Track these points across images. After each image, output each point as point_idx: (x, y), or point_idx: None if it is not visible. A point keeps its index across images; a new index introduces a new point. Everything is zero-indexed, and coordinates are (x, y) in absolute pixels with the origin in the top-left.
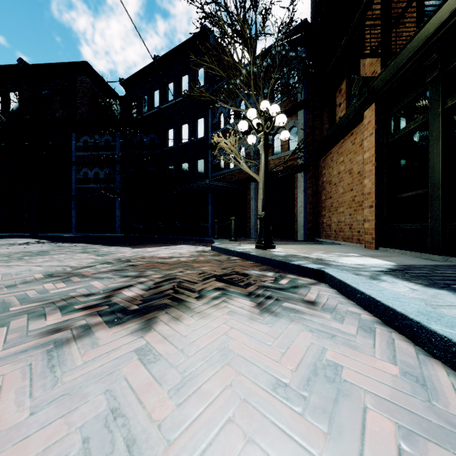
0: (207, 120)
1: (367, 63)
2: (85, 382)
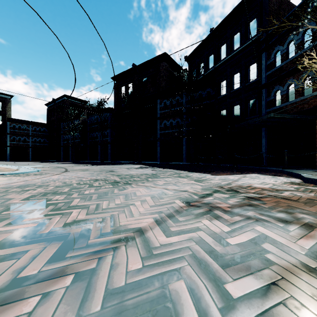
0: (260, 64)
1: None
2: None
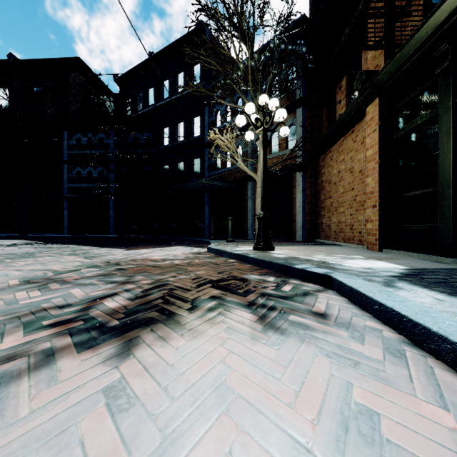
0: (203, 118)
1: (369, 57)
2: (23, 448)
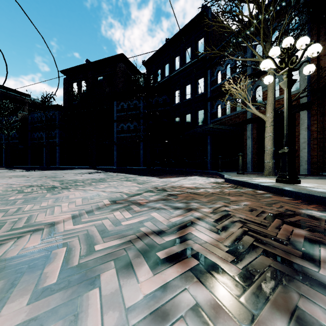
0: (206, 79)
1: None
2: None
